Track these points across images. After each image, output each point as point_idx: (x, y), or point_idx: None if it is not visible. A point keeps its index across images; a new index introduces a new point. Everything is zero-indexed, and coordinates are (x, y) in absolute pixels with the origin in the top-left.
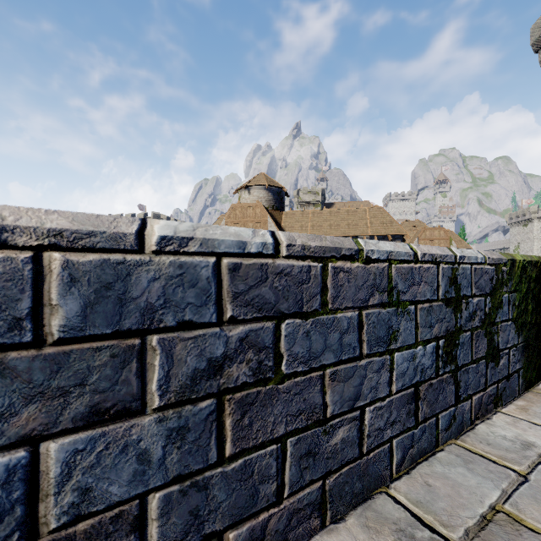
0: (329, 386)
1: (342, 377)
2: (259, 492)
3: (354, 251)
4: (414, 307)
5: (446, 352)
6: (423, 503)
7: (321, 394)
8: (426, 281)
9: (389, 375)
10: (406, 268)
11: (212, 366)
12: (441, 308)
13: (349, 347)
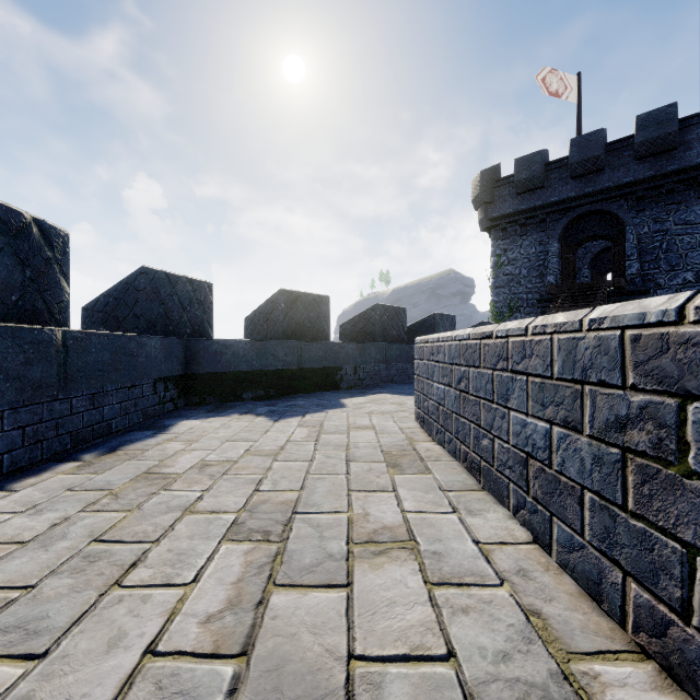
0: None
1: None
2: (659, 577)
3: None
4: None
5: None
6: None
7: None
8: None
9: None
10: None
11: (618, 422)
12: None
13: None
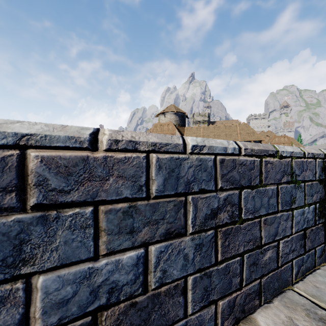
0: (263, 227)
1: (269, 222)
2: (232, 282)
3: (274, 152)
4: (303, 184)
5: (320, 211)
6: (316, 296)
7: (259, 231)
8: (309, 169)
9: (291, 223)
10: (299, 161)
11: (213, 213)
12: (317, 185)
13: (272, 205)
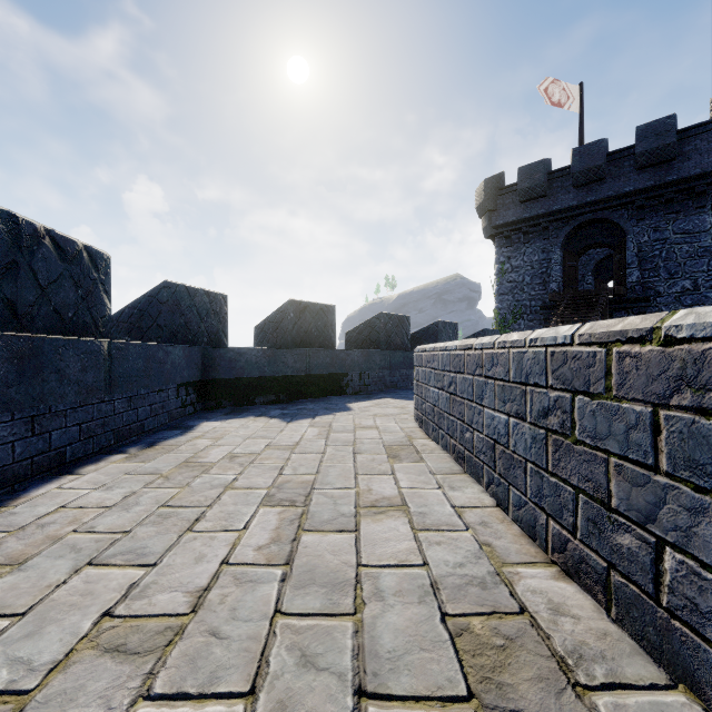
0: (613, 476)
1: (629, 477)
2: (563, 512)
3: (645, 331)
4: None
5: None
6: None
7: (606, 478)
8: None
9: None
10: None
11: (544, 411)
12: None
13: (638, 447)
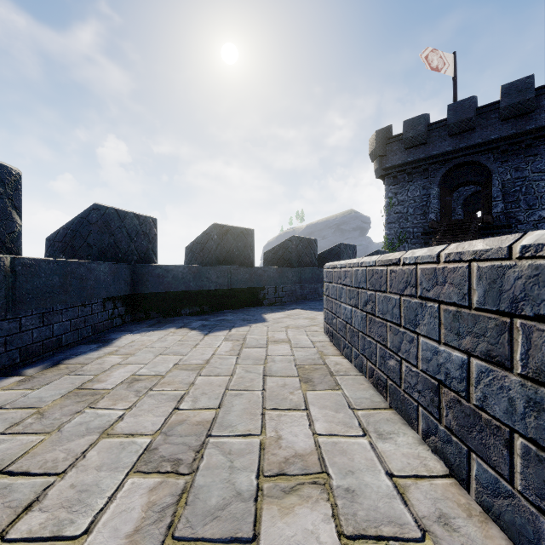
0: None
1: None
2: None
3: None
4: None
5: None
6: None
7: None
8: None
9: None
10: None
11: None
12: None
13: None
